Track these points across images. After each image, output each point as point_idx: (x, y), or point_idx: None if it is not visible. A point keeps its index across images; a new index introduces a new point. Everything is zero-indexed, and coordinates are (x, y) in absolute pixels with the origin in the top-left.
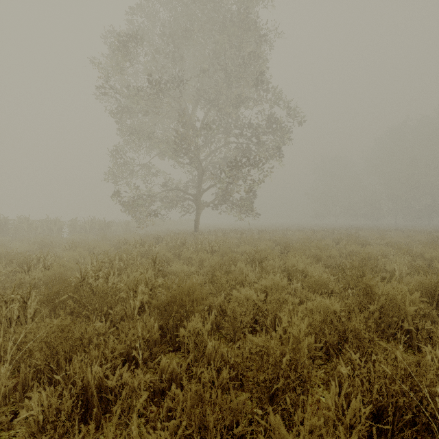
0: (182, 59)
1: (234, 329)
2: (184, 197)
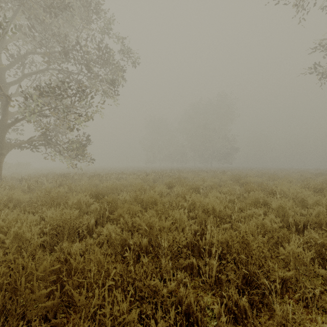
0: None
1: None
2: None
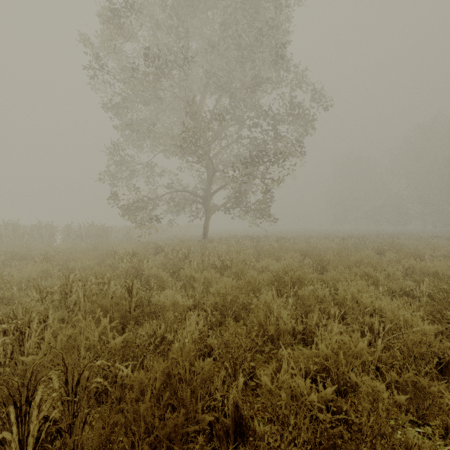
0: (187, 33)
1: None
2: (192, 199)
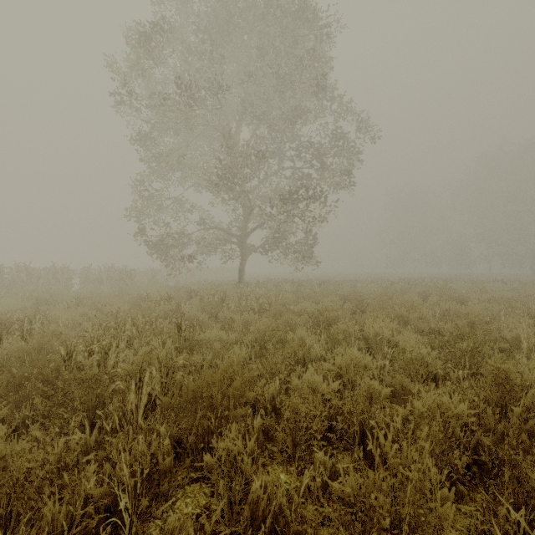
0: (222, 61)
1: (294, 441)
2: (226, 239)
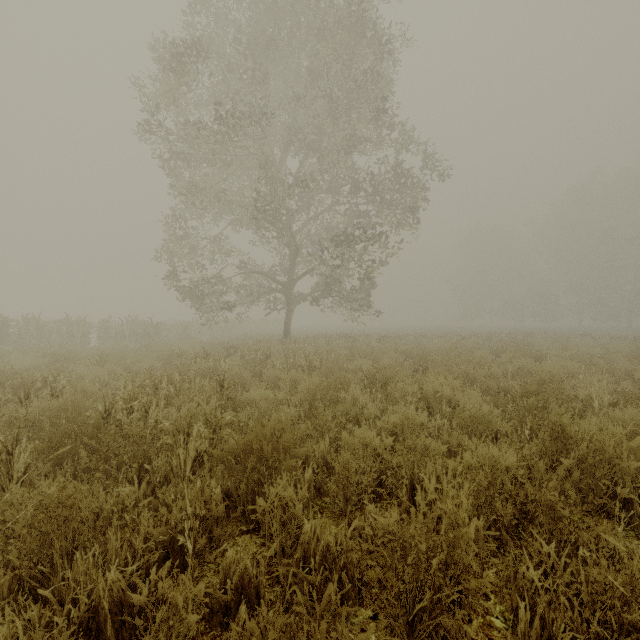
0: (265, 81)
1: (345, 495)
2: (269, 287)
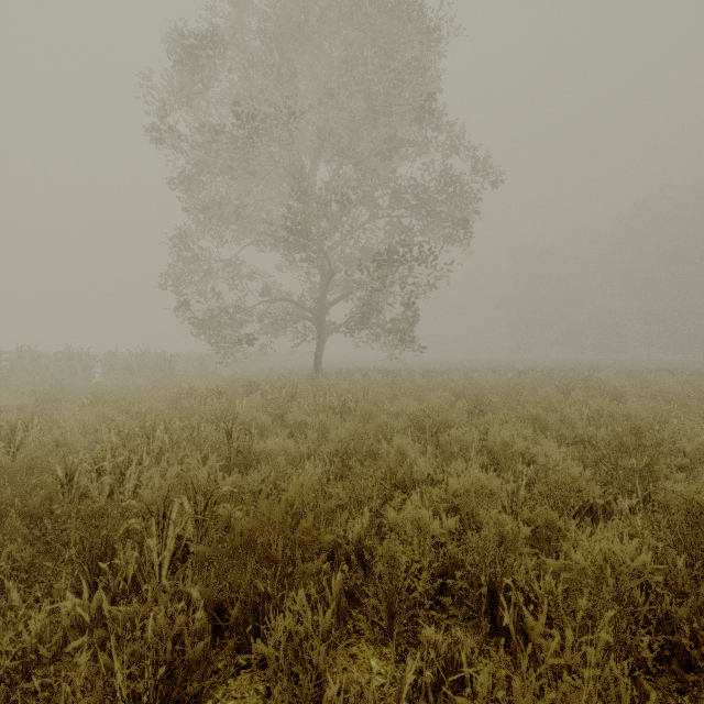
0: (292, 75)
1: (392, 608)
2: (298, 314)
